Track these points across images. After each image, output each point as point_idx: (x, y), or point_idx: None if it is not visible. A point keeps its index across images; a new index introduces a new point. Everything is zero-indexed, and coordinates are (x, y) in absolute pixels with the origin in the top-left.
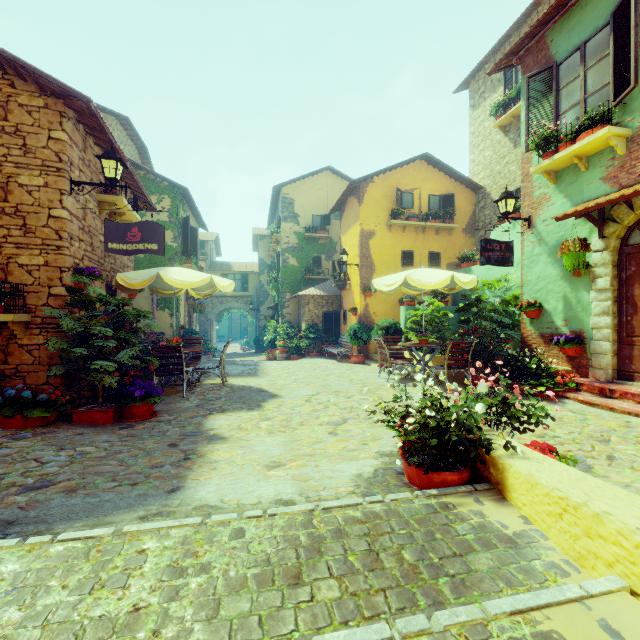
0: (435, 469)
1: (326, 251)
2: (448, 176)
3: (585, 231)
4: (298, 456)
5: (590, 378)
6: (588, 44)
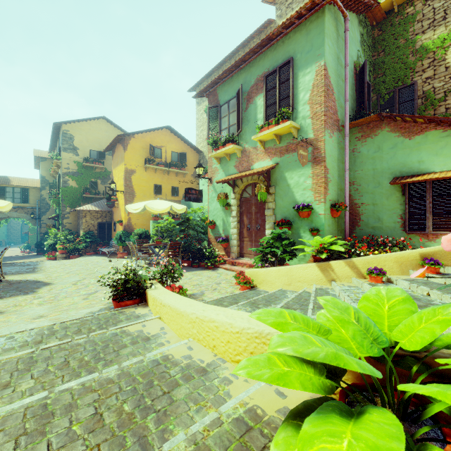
0: (122, 300)
1: (102, 177)
2: (183, 142)
3: (229, 189)
4: (57, 311)
5: (230, 257)
6: (230, 102)
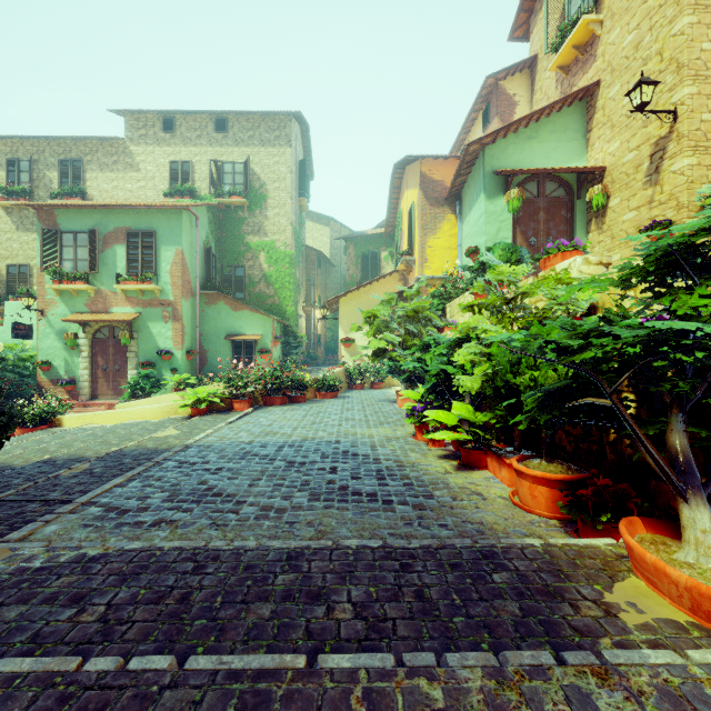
0: (39, 426)
1: None
2: None
3: (77, 327)
4: None
5: (79, 400)
6: (78, 234)
